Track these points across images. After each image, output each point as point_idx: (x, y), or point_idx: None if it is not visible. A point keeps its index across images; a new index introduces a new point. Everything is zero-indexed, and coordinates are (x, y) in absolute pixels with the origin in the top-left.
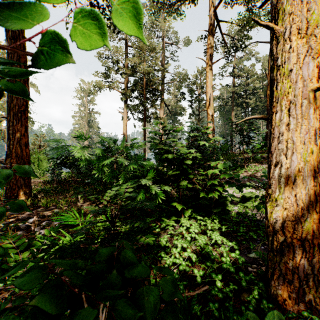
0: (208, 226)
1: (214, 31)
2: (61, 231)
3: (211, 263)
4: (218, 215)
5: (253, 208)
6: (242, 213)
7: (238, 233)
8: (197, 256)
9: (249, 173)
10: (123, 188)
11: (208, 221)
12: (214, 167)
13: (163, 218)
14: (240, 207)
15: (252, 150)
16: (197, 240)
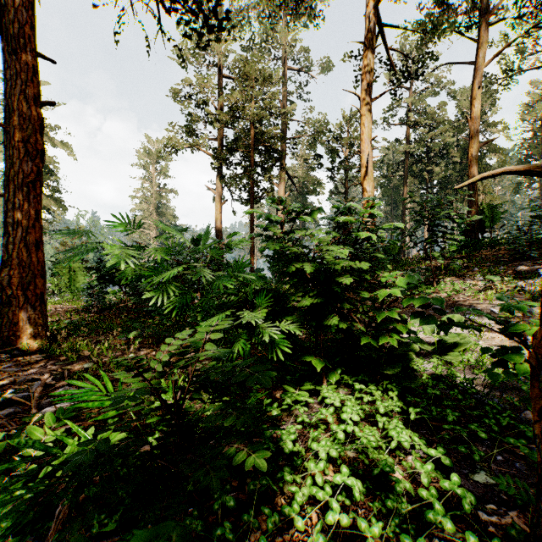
0: (375, 402)
1: (375, 43)
2: (69, 424)
3: (395, 500)
4: (396, 382)
5: (463, 366)
6: (443, 376)
7: (445, 424)
8: (361, 475)
9: (443, 296)
10: (203, 331)
11: (377, 394)
12: (389, 285)
13: (287, 387)
14: (437, 363)
15: (443, 253)
16: (358, 437)
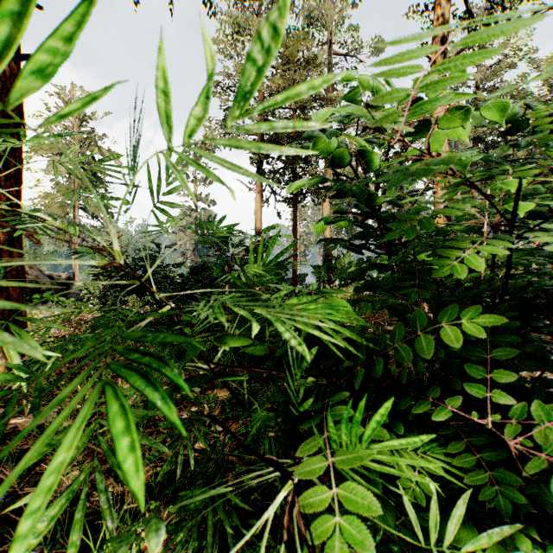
0: None
1: None
2: None
3: None
4: None
5: None
6: None
7: None
8: None
9: None
10: None
11: None
12: None
13: None
14: None
15: None
16: None
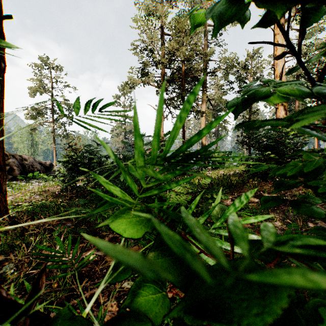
0: None
1: None
2: None
3: None
4: None
5: None
6: None
7: None
8: None
9: None
10: None
11: None
12: None
13: None
14: None
15: None
16: None
